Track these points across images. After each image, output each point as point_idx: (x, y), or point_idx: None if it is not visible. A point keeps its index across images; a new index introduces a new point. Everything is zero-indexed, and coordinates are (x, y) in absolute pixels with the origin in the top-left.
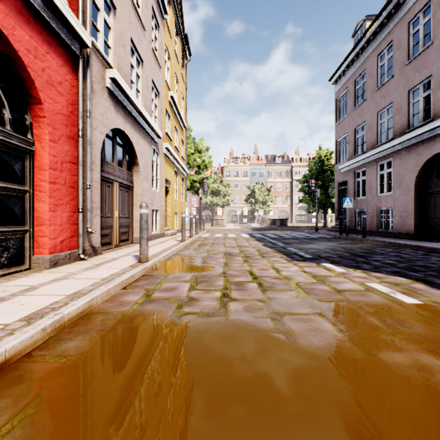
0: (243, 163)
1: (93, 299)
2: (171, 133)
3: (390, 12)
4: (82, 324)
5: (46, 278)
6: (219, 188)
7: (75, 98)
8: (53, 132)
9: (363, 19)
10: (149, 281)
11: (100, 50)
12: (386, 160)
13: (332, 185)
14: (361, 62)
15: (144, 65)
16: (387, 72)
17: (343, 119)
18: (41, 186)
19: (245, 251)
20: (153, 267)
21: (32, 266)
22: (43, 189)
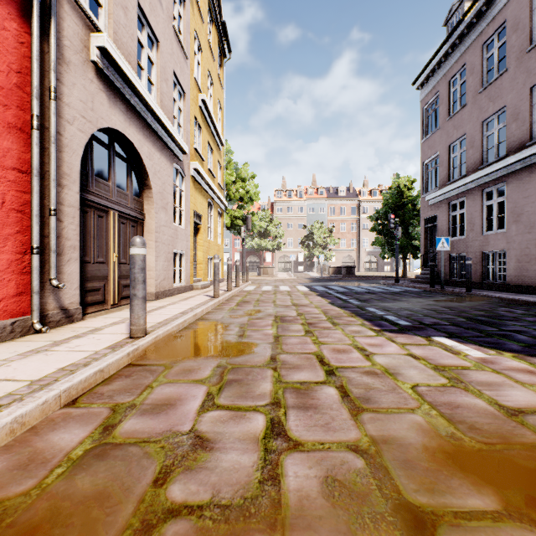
0: (298, 198)
1: None
2: (203, 150)
3: None
4: None
5: None
6: (268, 227)
7: (27, 64)
8: None
9: None
10: (132, 381)
11: None
12: (496, 186)
13: (413, 223)
14: (458, 56)
15: (160, 47)
16: (497, 65)
17: (432, 134)
18: None
19: (305, 313)
20: (154, 346)
21: None
22: None
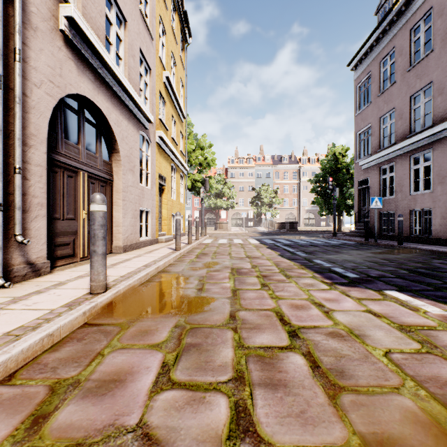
0: (248, 164)
1: None
2: (167, 121)
3: None
4: None
5: None
6: (223, 189)
7: None
8: None
9: None
10: (82, 346)
11: None
12: (423, 152)
13: (347, 186)
14: (388, 40)
15: (127, 26)
16: (423, 47)
17: (365, 108)
18: None
19: (258, 265)
20: (115, 301)
21: None
22: None
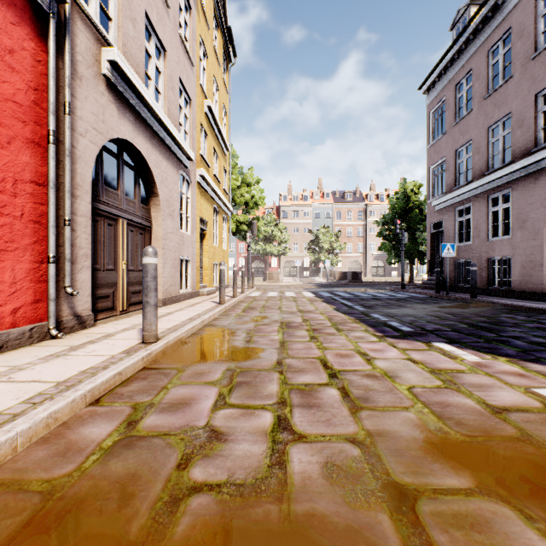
0: (304, 202)
1: (1, 446)
2: (209, 156)
3: None
4: None
5: None
6: (274, 232)
7: (44, 81)
8: None
9: (466, 4)
10: (148, 383)
11: (91, 15)
12: (501, 192)
13: (420, 228)
14: (464, 61)
15: (166, 56)
16: (502, 72)
17: (438, 139)
18: None
19: (310, 319)
20: (166, 351)
21: None
22: None
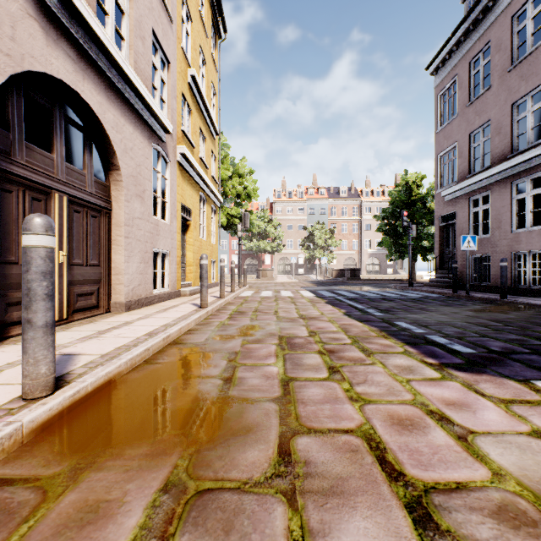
0: (298, 198)
1: None
2: (193, 135)
3: None
4: None
5: None
6: (267, 228)
7: None
8: None
9: None
10: None
11: None
12: (529, 176)
13: (422, 223)
14: (481, 33)
15: None
16: (531, 38)
17: (449, 122)
18: None
19: (318, 331)
20: (71, 410)
21: None
22: None
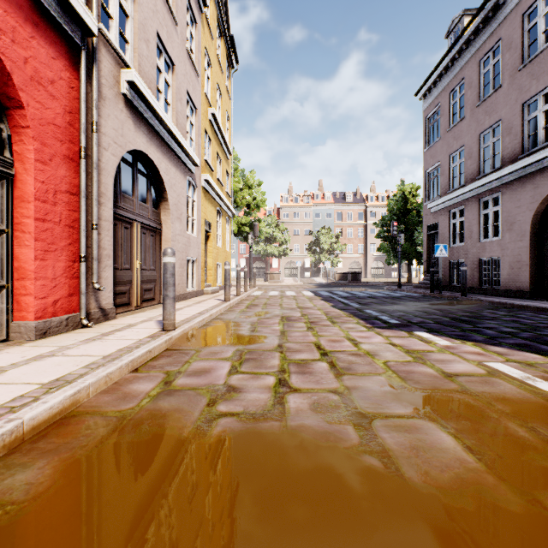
0: (305, 203)
1: (81, 390)
2: (212, 161)
3: (498, 2)
4: (54, 434)
5: (24, 355)
6: (275, 233)
7: (76, 105)
8: (41, 149)
9: (460, 14)
10: (173, 359)
11: (113, 42)
12: (492, 195)
13: (418, 230)
14: (457, 70)
15: (175, 70)
16: (493, 81)
17: (434, 143)
18: (24, 225)
19: (308, 314)
20: (182, 338)
21: (11, 336)
22: (27, 228)
